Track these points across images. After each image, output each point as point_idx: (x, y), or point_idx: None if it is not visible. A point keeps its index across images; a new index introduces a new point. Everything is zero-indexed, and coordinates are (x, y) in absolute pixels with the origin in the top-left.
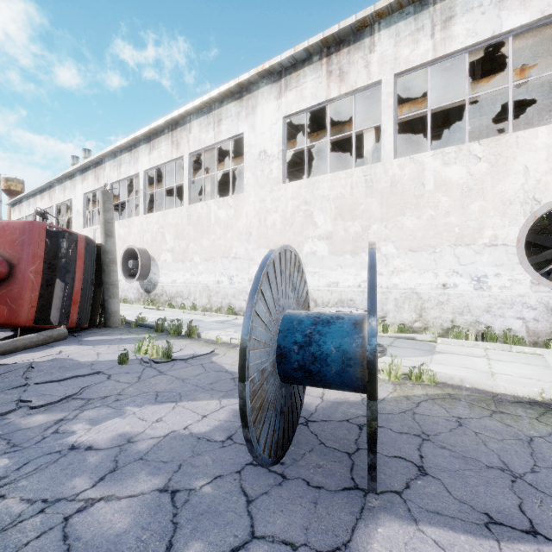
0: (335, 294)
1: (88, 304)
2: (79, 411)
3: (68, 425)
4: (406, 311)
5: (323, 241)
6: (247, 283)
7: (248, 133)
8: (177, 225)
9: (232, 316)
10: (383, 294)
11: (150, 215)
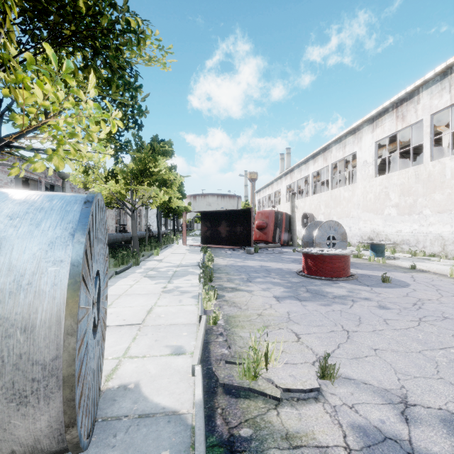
0: (399, 236)
1: (286, 237)
2: (283, 255)
3: (281, 255)
4: (436, 246)
5: (393, 208)
6: (358, 230)
7: (358, 152)
8: (325, 201)
9: (348, 247)
10: (424, 237)
11: (314, 196)
